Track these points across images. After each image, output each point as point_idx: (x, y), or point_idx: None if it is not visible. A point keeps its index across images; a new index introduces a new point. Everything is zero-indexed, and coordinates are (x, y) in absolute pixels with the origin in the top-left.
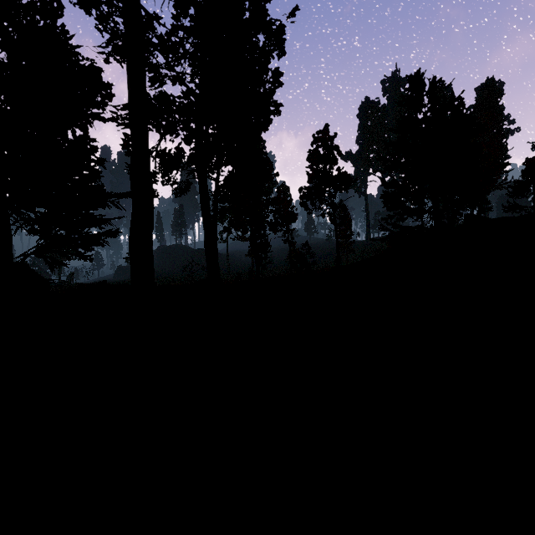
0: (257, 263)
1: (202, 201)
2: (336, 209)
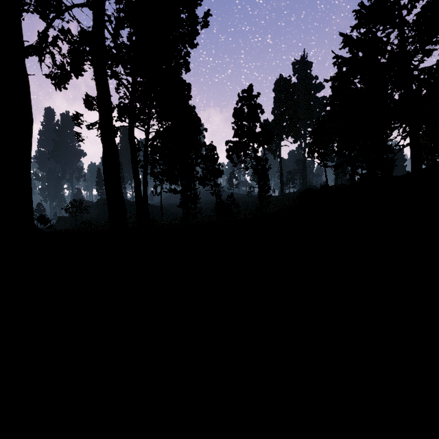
0: (187, 212)
1: (100, 107)
2: (259, 163)
